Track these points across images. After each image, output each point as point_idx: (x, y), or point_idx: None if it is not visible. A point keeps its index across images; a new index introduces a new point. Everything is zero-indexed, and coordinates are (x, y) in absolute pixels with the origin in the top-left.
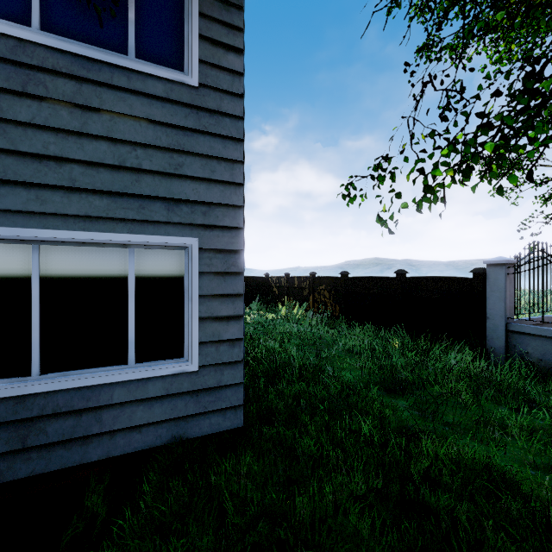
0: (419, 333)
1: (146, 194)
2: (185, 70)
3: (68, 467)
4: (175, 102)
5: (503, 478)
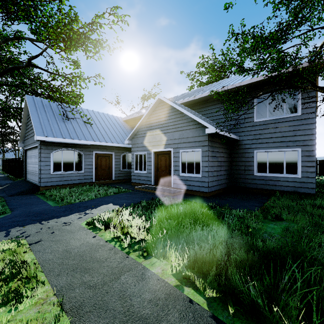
0: None
1: (287, 141)
2: (297, 112)
3: (272, 189)
4: (294, 120)
5: None
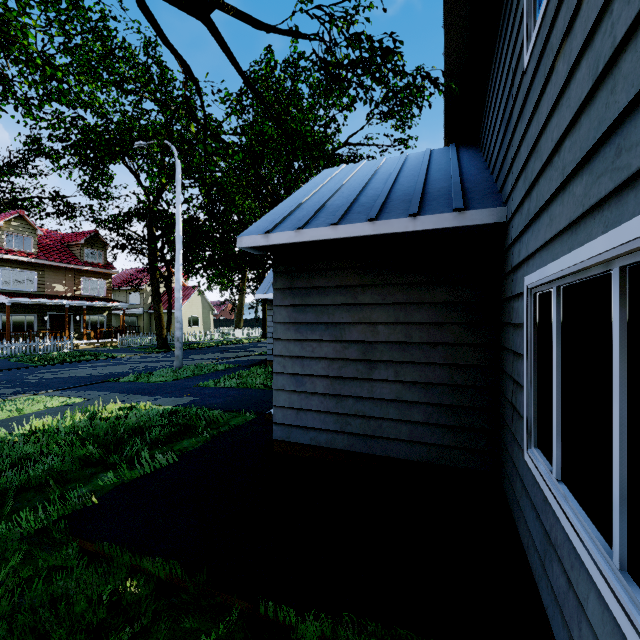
0: None
1: (620, 111)
2: None
3: None
4: None
5: None
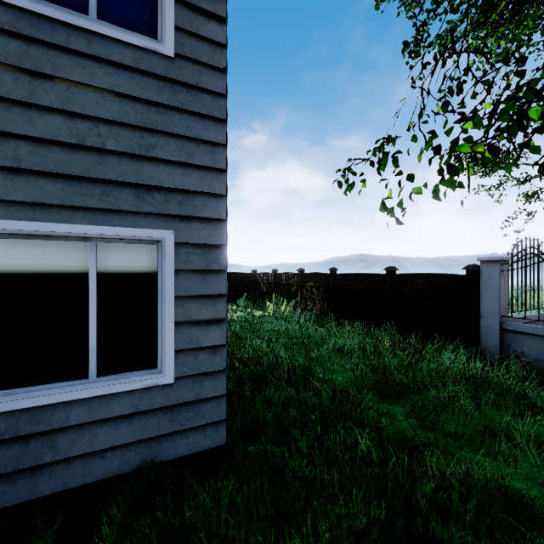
0: (410, 331)
1: (110, 179)
2: (157, 37)
3: (13, 504)
4: (146, 73)
5: (521, 504)
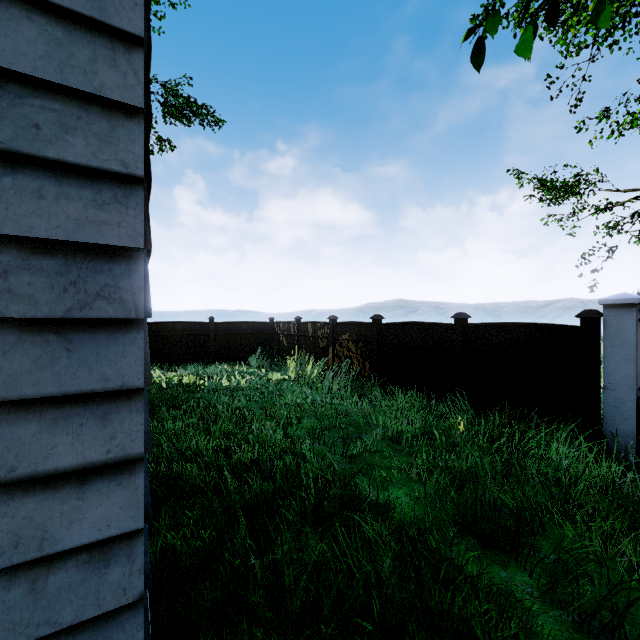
0: (490, 406)
1: None
2: None
3: None
4: None
5: None
